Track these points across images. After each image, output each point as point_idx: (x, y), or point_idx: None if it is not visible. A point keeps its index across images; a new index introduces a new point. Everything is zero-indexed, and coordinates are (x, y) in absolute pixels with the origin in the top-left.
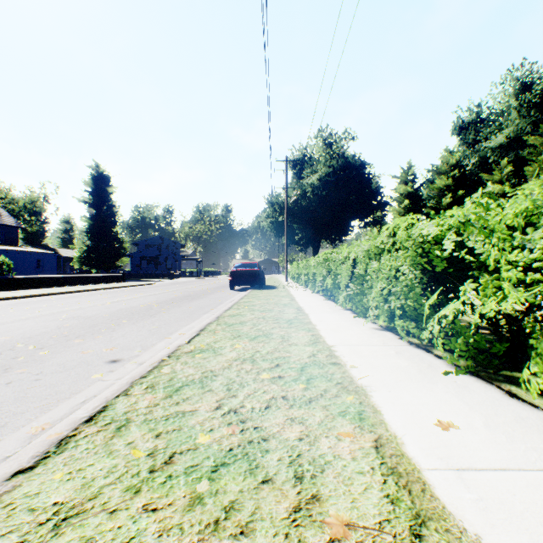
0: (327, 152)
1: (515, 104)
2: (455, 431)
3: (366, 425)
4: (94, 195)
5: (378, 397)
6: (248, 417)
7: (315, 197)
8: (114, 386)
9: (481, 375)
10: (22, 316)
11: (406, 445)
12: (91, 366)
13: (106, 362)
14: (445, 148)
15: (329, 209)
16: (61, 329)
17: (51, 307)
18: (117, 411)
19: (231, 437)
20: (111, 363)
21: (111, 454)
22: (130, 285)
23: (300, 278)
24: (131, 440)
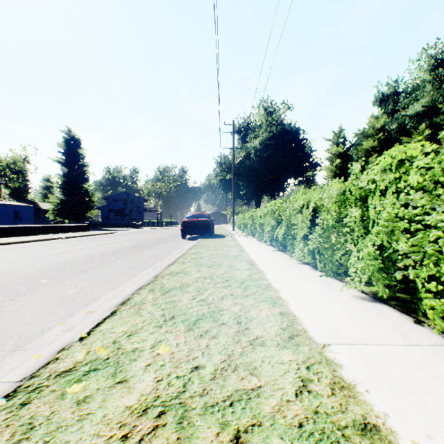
0: (268, 119)
1: (429, 78)
2: None
3: None
4: (67, 156)
5: None
6: None
7: (257, 158)
8: None
9: None
10: None
11: None
12: None
13: None
14: (371, 115)
15: (269, 169)
16: None
17: None
18: None
19: None
20: None
21: None
22: (91, 234)
23: (246, 228)
24: None
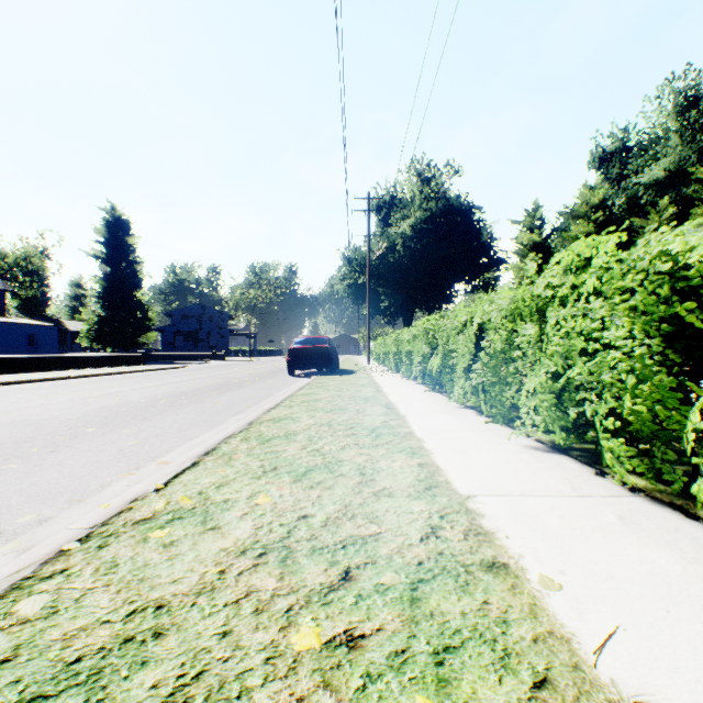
0: (424, 190)
1: (675, 126)
2: None
3: None
4: (109, 247)
5: None
6: None
7: (407, 251)
8: None
9: None
10: None
11: None
12: None
13: None
14: (584, 183)
15: (426, 268)
16: None
17: None
18: None
19: None
20: None
21: None
22: (149, 369)
23: (388, 359)
24: None
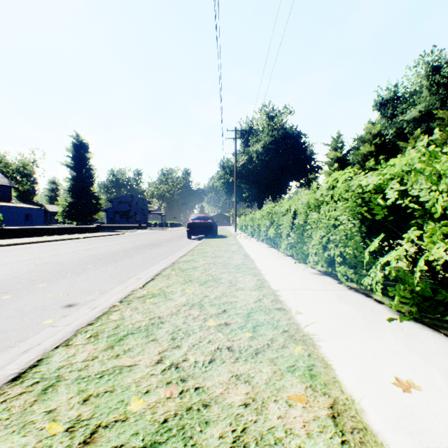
0: (270, 124)
1: (426, 84)
2: (417, 392)
3: (318, 385)
4: (75, 160)
5: (327, 348)
6: (189, 374)
7: (259, 161)
8: (57, 335)
9: (425, 321)
10: (0, 262)
11: (367, 414)
12: (46, 310)
13: (62, 307)
14: (368, 121)
15: (271, 172)
16: (31, 274)
17: (29, 254)
18: (50, 365)
19: (167, 402)
20: (66, 308)
21: (24, 428)
22: (103, 235)
23: (247, 229)
24: (54, 407)
